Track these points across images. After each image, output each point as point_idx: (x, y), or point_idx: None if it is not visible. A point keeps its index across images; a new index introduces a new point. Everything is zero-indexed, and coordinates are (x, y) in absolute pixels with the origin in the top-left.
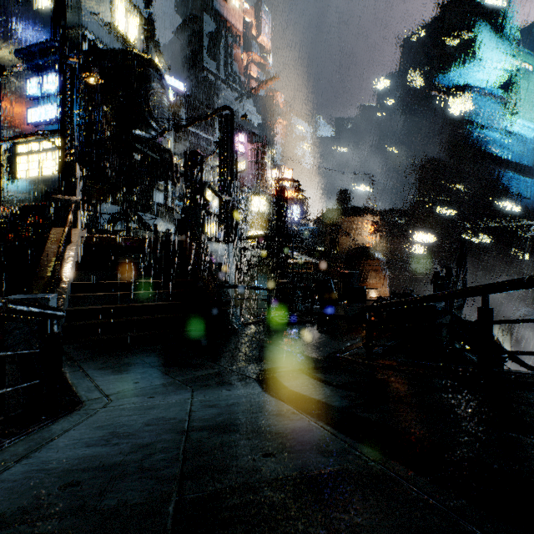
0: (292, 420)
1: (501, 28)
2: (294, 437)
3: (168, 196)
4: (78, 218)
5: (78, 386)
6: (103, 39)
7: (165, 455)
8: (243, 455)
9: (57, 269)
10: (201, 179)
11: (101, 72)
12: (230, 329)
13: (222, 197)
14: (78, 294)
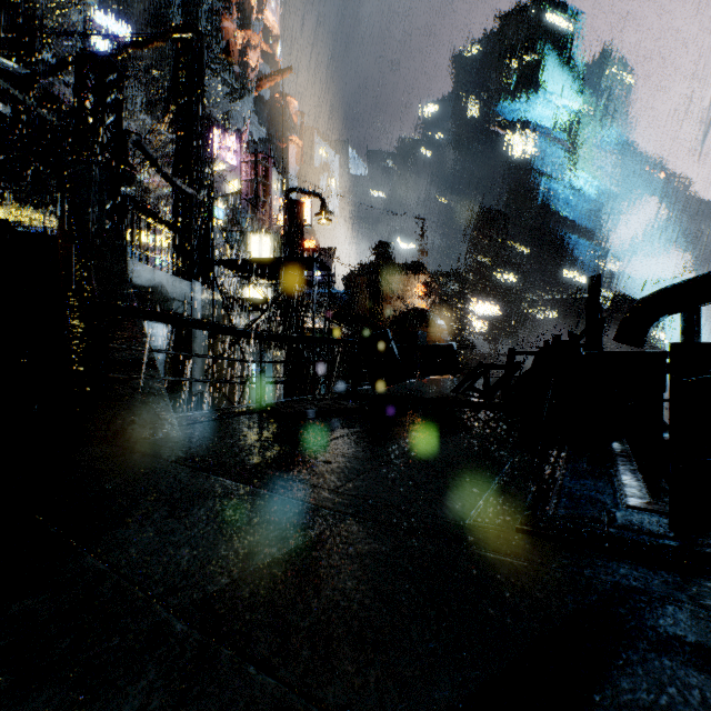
0: None
1: (568, 56)
2: None
3: None
4: None
5: None
6: None
7: None
8: None
9: None
10: (118, 124)
11: None
12: (127, 436)
13: (174, 181)
14: None
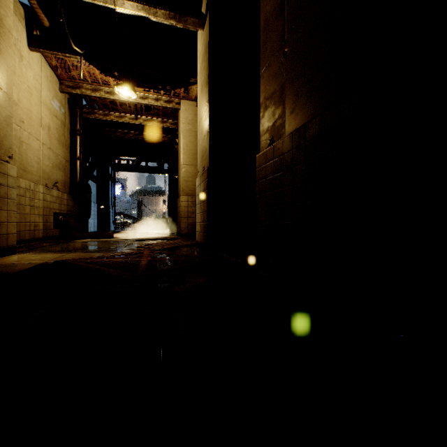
0: None
1: None
2: None
3: None
4: None
5: None
6: None
7: None
8: None
9: None
10: None
11: None
12: None
13: None
14: None
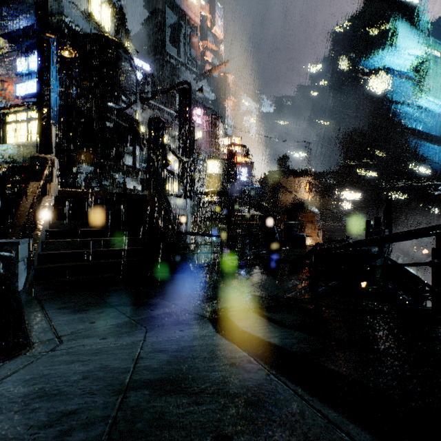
0: (249, 373)
1: (415, 21)
2: (255, 402)
3: (136, 159)
4: (54, 174)
5: (34, 327)
6: (80, 25)
7: (84, 436)
8: (187, 439)
9: (31, 217)
10: (163, 142)
11: (78, 52)
12: (187, 271)
13: (181, 158)
14: (51, 240)
